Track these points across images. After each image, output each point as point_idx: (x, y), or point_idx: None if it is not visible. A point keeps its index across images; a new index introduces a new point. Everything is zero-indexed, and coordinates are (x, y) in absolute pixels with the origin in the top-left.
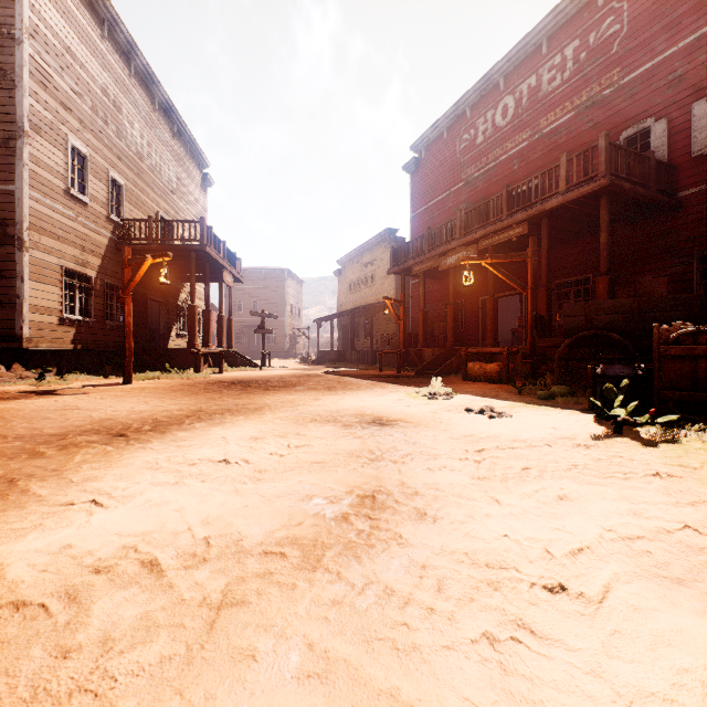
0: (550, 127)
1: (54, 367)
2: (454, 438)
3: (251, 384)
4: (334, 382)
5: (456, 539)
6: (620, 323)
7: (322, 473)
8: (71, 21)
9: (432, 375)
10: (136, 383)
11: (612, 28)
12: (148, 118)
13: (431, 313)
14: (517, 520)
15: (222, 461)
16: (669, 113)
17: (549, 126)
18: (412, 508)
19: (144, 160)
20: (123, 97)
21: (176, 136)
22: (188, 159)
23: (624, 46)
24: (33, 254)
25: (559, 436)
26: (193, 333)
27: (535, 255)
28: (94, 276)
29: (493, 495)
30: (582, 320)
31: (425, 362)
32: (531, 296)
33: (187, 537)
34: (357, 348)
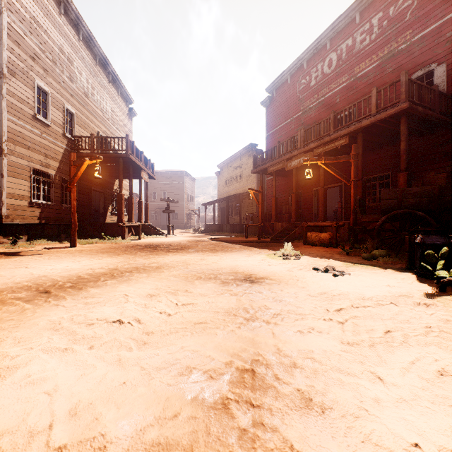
0: (362, 72)
1: (25, 235)
2: (312, 295)
3: (158, 248)
4: (215, 246)
5: (356, 448)
6: (424, 204)
7: (203, 336)
8: (37, 1)
9: (281, 240)
10: (79, 247)
11: (406, 3)
12: (92, 70)
13: (280, 199)
14: (413, 411)
15: (116, 321)
16: (448, 59)
17: (361, 72)
18: (295, 390)
19: (89, 97)
20: (74, 55)
21: (111, 82)
22: (119, 98)
23: (414, 15)
24: (10, 158)
25: (396, 294)
26: (121, 212)
27: (356, 157)
28: (54, 174)
29: (373, 370)
30: (395, 202)
31: (277, 232)
32: (354, 186)
33: (40, 444)
34: (230, 222)
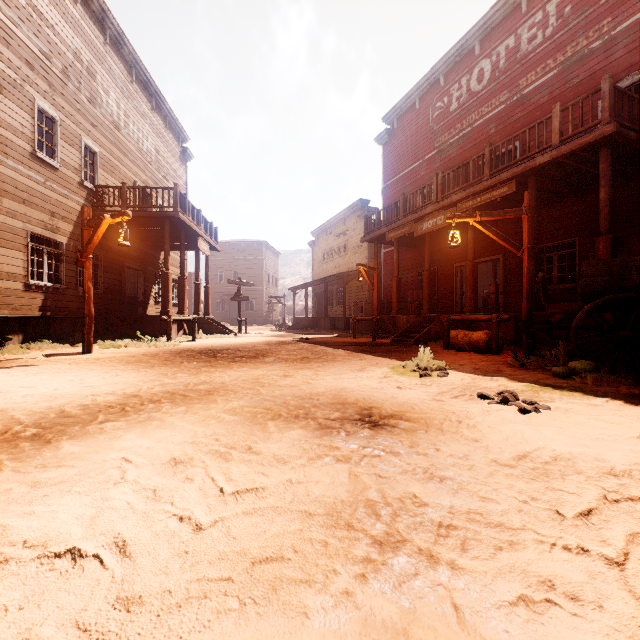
0: (530, 87)
1: (19, 334)
2: (502, 463)
3: (218, 354)
4: (307, 351)
5: None
6: None
7: (269, 617)
8: None
9: (408, 342)
10: (97, 353)
11: None
12: (125, 89)
13: (403, 280)
14: None
15: (64, 553)
16: None
17: (529, 86)
18: None
19: (120, 130)
20: (97, 65)
21: (154, 109)
22: (167, 133)
23: None
24: None
25: None
26: (167, 299)
27: (531, 211)
28: (65, 242)
29: None
30: (607, 281)
31: (401, 330)
32: (528, 257)
33: None
34: (330, 315)
